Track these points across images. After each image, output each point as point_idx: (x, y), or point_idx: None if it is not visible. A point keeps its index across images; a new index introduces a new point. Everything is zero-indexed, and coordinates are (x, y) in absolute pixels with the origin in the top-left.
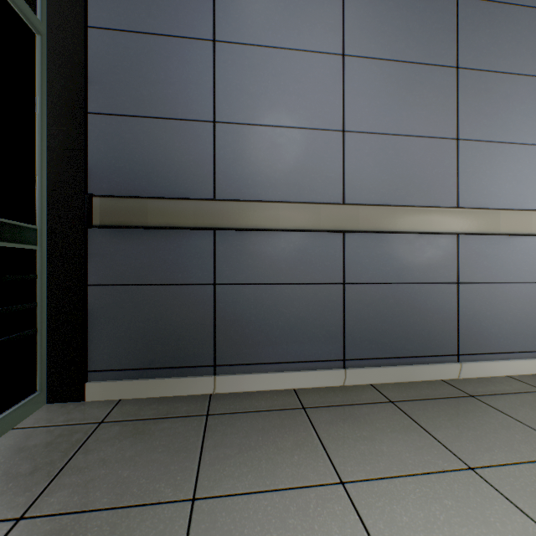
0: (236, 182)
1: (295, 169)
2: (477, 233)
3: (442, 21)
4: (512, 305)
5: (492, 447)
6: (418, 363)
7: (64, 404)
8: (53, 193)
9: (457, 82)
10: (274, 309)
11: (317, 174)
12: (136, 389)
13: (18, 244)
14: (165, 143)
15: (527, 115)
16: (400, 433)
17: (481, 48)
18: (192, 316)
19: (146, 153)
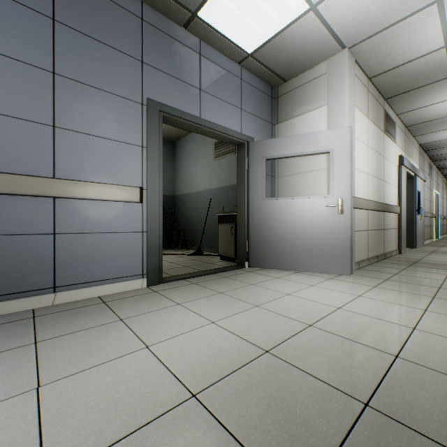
0: None
1: None
2: (68, 197)
3: (38, 33)
4: (106, 247)
5: None
6: (10, 299)
7: None
8: None
9: (55, 84)
10: None
11: None
12: None
13: None
14: None
15: (118, 122)
16: None
17: (79, 66)
18: None
19: None
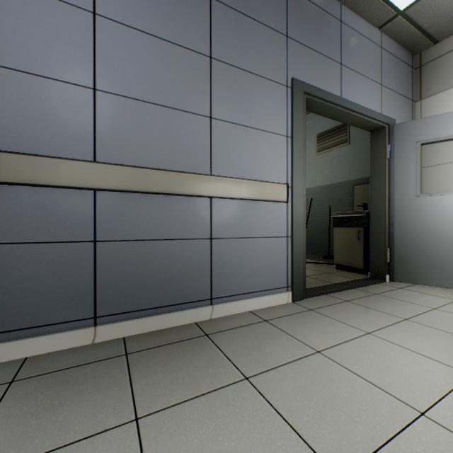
0: None
1: (31, 119)
2: (224, 197)
3: (198, 14)
4: (255, 255)
5: (179, 387)
6: (175, 310)
7: None
8: None
9: (211, 69)
10: (0, 272)
11: (62, 128)
12: None
13: None
14: None
15: (265, 109)
16: (100, 391)
17: (231, 47)
18: None
19: None
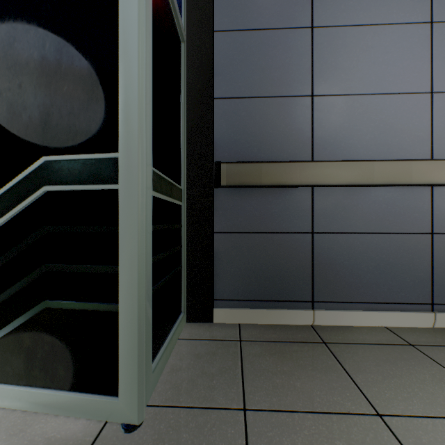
0: (331, 146)
1: (384, 131)
2: None
3: None
4: None
5: None
6: None
7: (199, 323)
8: (190, 162)
9: None
10: (364, 255)
11: (405, 134)
12: (250, 316)
13: (177, 201)
14: (272, 117)
15: None
16: None
17: None
18: (293, 259)
19: (257, 126)
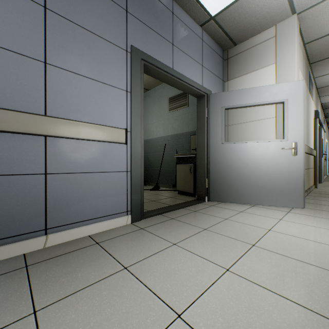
0: None
1: None
2: (60, 136)
3: None
4: (95, 187)
5: None
6: None
7: None
8: None
9: (46, 19)
10: None
11: None
12: None
13: None
14: None
15: (106, 65)
16: None
17: (69, 5)
18: None
19: None
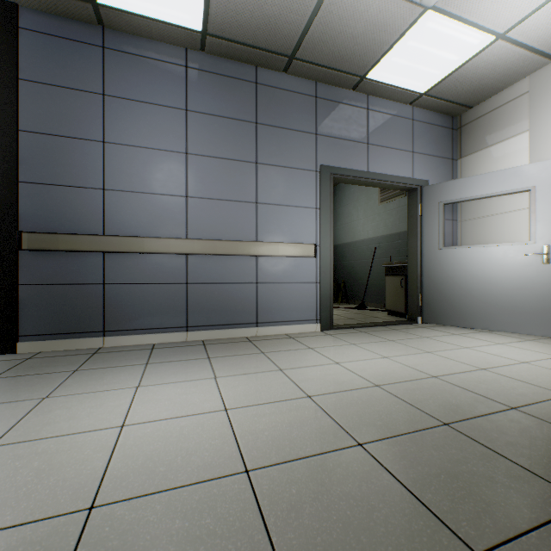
0: (118, 225)
1: (156, 218)
2: (266, 255)
3: (248, 137)
4: (290, 295)
5: (229, 353)
6: (233, 328)
7: (3, 355)
8: None
9: (257, 171)
10: (143, 298)
11: (171, 221)
12: (52, 346)
13: None
14: (71, 201)
15: (298, 191)
16: (193, 352)
17: (271, 153)
18: (89, 303)
19: (59, 207)
